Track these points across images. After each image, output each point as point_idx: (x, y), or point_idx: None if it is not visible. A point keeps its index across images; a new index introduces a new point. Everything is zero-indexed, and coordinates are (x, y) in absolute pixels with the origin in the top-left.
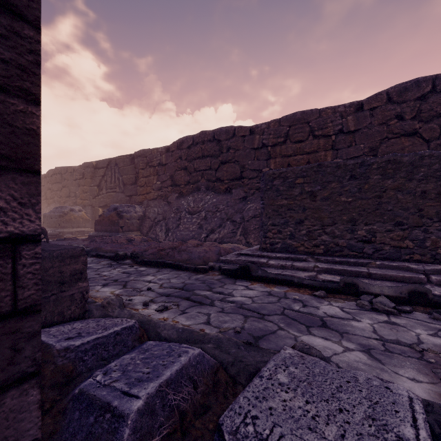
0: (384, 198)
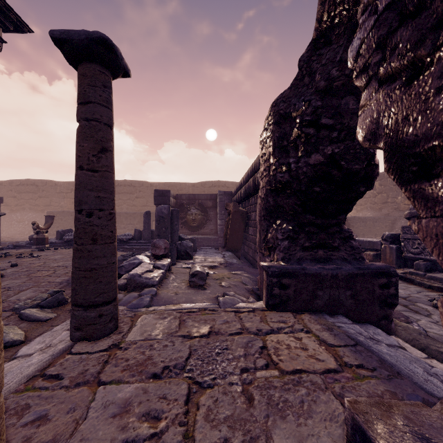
0: None
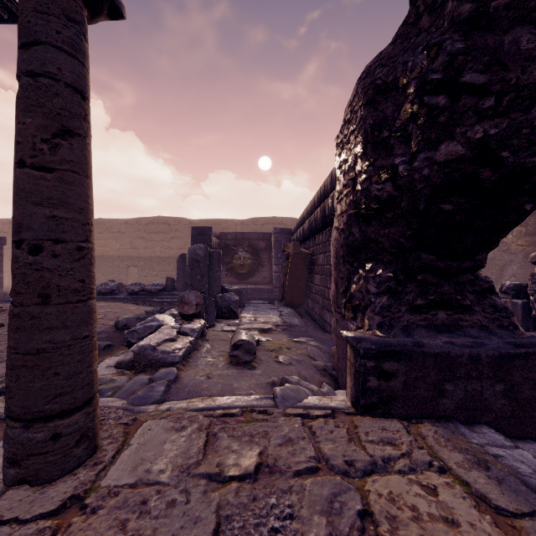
0: (100, 267)
